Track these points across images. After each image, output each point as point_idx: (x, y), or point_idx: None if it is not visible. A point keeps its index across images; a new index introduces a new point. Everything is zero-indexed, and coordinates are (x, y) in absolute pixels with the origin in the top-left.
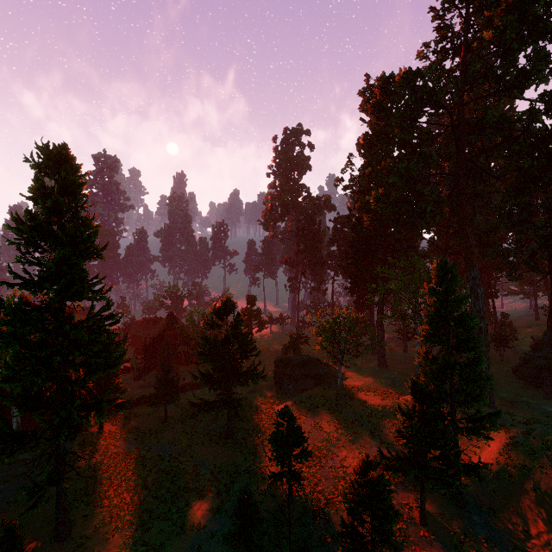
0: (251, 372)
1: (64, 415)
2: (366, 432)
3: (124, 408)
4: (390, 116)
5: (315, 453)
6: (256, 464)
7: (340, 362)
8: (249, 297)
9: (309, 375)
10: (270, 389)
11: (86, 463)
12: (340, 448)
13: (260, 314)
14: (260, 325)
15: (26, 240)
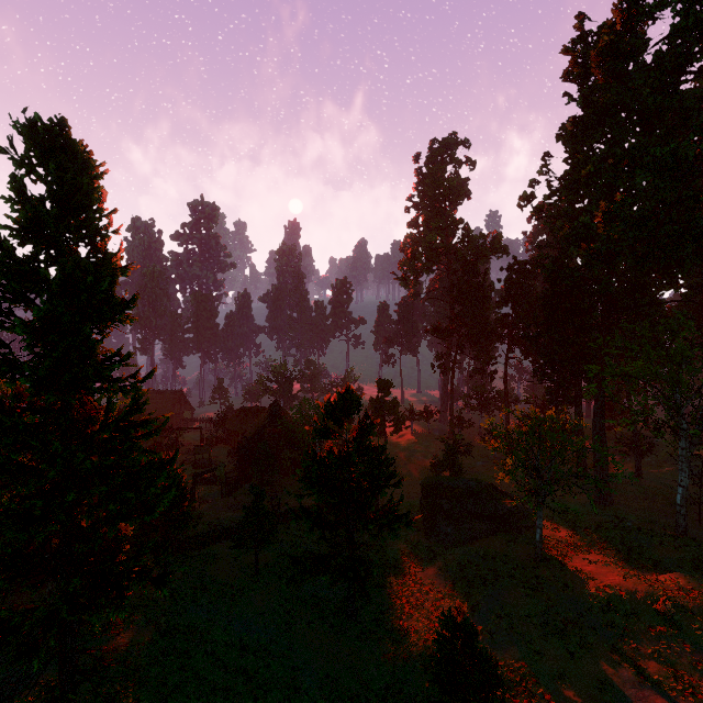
0: (387, 515)
1: (43, 612)
2: (605, 645)
3: (165, 586)
4: (624, 78)
5: (508, 683)
6: (397, 684)
7: (541, 502)
8: (381, 382)
9: (480, 514)
10: (415, 528)
11: (134, 640)
12: (558, 681)
13: (398, 407)
14: (396, 423)
15: (7, 290)
